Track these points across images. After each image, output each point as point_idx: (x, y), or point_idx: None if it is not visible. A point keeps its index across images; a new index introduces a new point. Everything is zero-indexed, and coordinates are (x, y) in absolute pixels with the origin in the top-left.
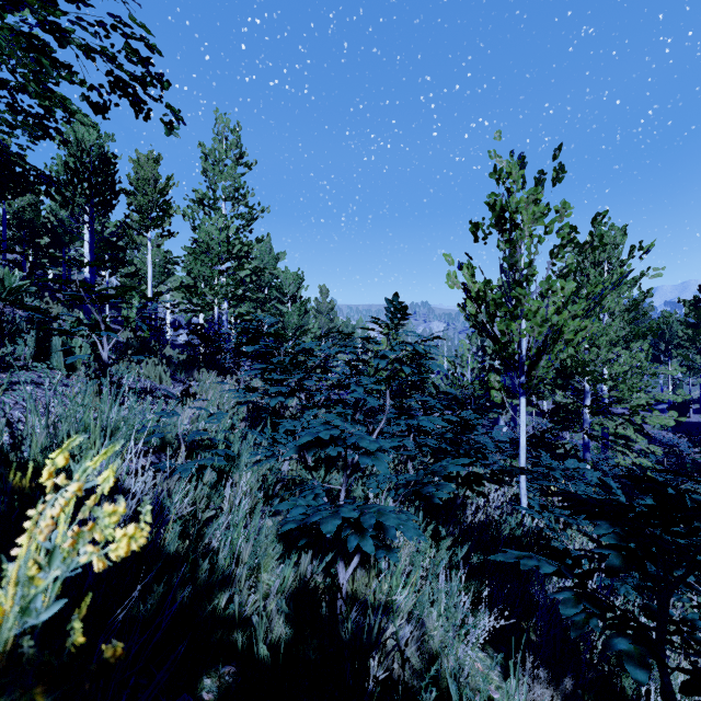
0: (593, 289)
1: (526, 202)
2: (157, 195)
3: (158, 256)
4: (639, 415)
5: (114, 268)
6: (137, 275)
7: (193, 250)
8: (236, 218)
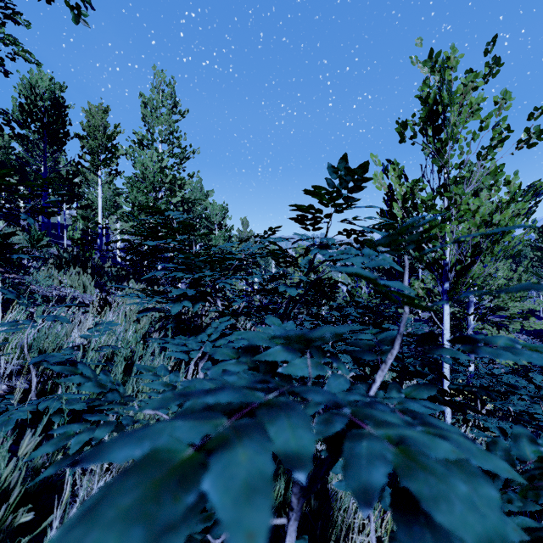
0: (542, 184)
1: (464, 91)
2: (106, 140)
3: (108, 192)
4: (515, 321)
5: (70, 201)
6: (90, 207)
7: (129, 178)
8: (170, 157)
